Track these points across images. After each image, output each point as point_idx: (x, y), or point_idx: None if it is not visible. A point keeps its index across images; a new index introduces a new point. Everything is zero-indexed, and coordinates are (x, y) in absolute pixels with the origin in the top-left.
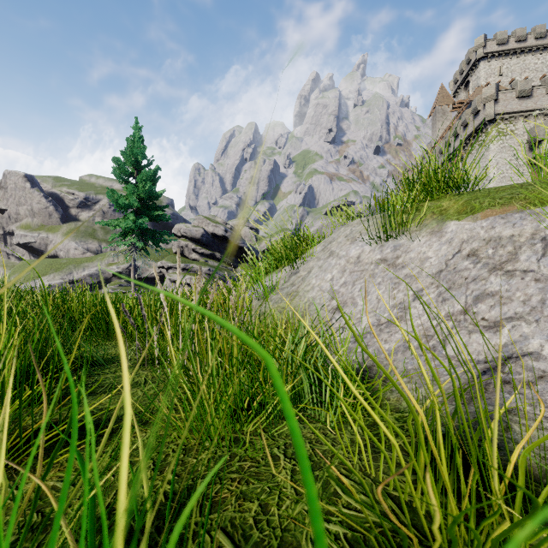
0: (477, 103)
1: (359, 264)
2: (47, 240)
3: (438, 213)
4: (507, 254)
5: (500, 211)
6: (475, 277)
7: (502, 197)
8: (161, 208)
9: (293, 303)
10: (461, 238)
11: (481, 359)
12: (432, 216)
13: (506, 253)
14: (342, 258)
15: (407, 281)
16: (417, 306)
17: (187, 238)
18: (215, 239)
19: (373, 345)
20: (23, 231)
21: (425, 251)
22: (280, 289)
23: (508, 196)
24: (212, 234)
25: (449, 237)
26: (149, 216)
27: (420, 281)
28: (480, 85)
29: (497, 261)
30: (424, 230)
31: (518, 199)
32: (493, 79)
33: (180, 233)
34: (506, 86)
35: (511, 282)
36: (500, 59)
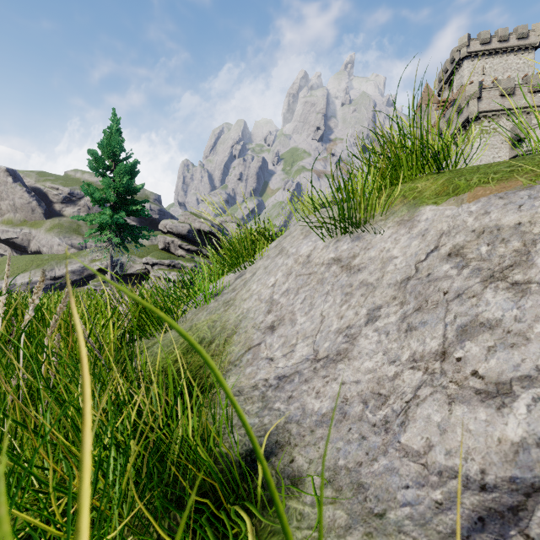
0: (461, 100)
1: (308, 264)
2: (30, 235)
3: (411, 197)
4: (512, 253)
5: (496, 188)
6: (460, 292)
7: (497, 171)
8: (140, 203)
9: (225, 315)
10: (439, 229)
11: (473, 474)
12: (403, 200)
13: (510, 251)
14: (290, 256)
15: (361, 291)
16: (370, 334)
17: (173, 234)
18: (201, 235)
19: (299, 399)
20: (5, 227)
21: (390, 247)
22: (221, 295)
23: (506, 169)
24: (199, 230)
25: (423, 228)
26: (127, 211)
27: (379, 293)
28: (464, 83)
29: (497, 265)
30: (391, 219)
31: (522, 172)
32: (476, 78)
33: (166, 229)
34: (489, 85)
35: (523, 303)
36: (483, 58)
